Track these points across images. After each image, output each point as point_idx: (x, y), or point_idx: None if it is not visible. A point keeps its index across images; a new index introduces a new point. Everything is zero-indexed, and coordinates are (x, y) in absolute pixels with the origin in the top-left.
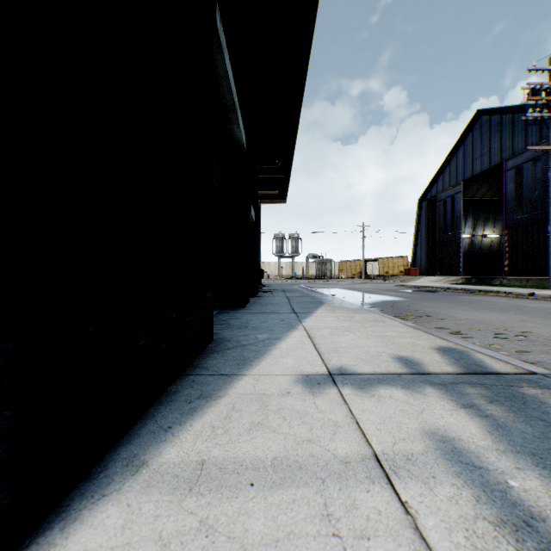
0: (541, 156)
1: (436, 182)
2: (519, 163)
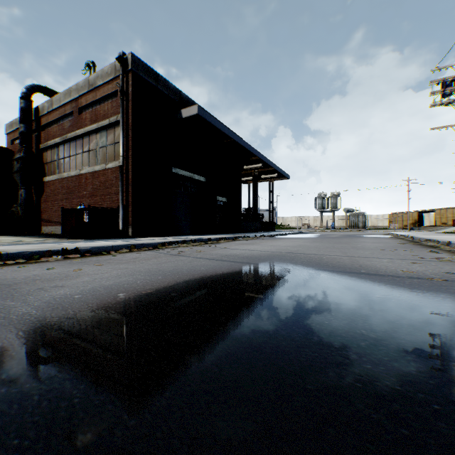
0: None
1: None
2: None
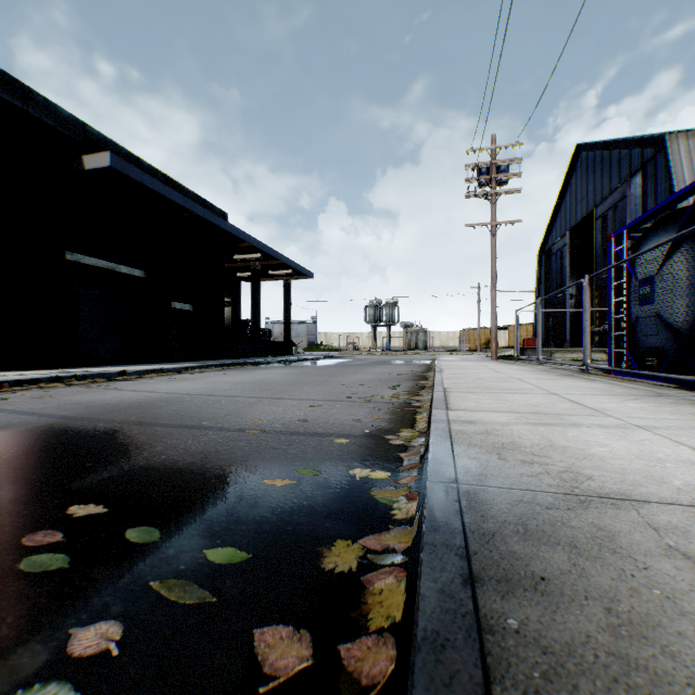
0: (618, 203)
1: (551, 230)
2: (604, 210)
